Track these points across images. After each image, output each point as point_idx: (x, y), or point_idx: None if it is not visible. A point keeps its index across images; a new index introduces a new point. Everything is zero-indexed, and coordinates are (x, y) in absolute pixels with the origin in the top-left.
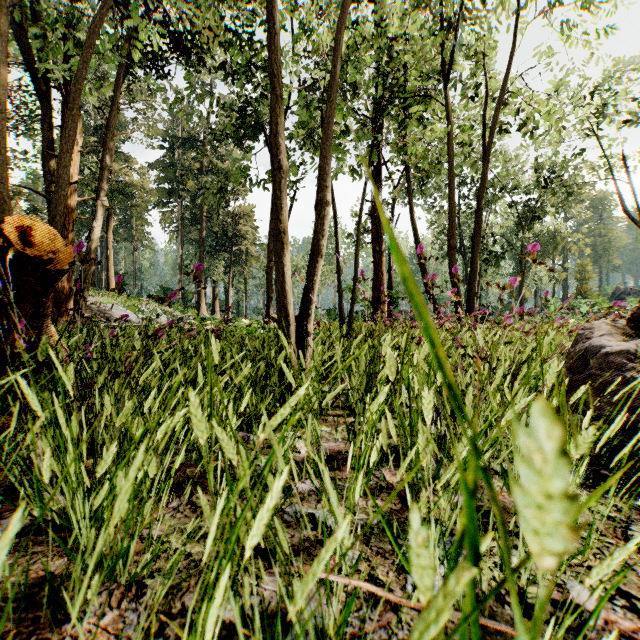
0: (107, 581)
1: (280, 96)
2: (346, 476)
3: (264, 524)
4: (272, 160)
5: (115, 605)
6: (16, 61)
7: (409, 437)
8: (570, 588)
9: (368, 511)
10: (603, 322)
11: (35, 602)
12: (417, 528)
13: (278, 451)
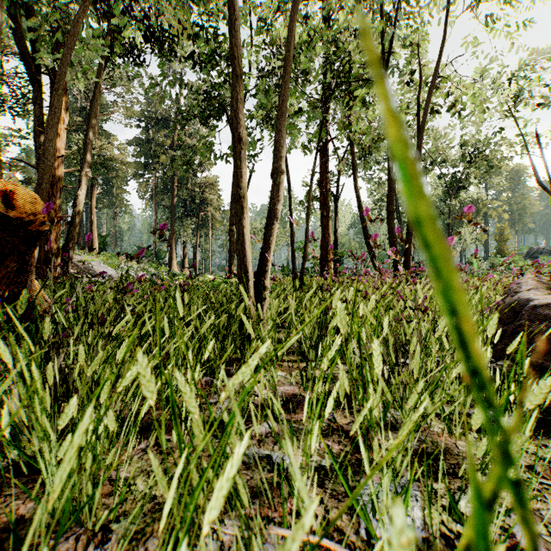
0: (75, 525)
1: (240, 76)
2: (300, 418)
3: (221, 496)
4: (233, 133)
5: (81, 550)
6: (12, 51)
7: (362, 387)
8: (516, 532)
9: (321, 453)
10: (529, 278)
11: (4, 547)
12: (400, 527)
13: (236, 413)
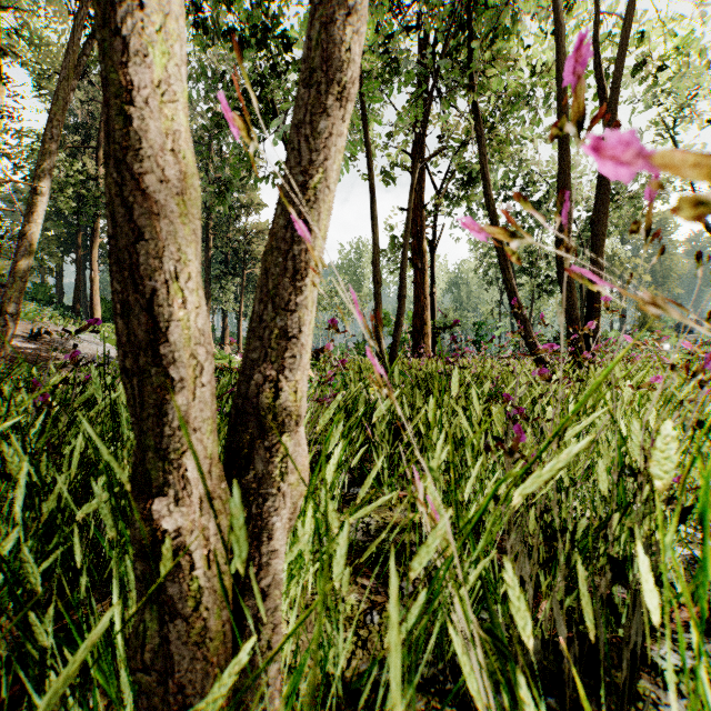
0: None
1: None
2: None
3: None
4: None
5: None
6: None
7: None
8: None
9: None
10: None
11: None
12: None
13: None
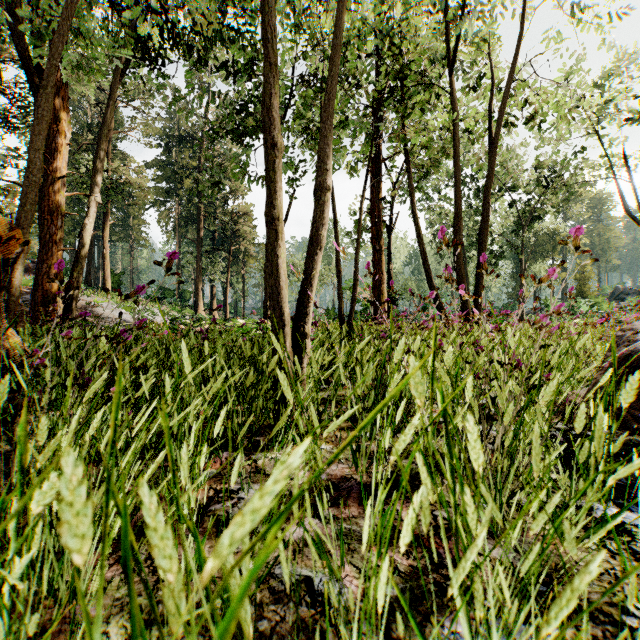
0: None
1: (273, 63)
2: (352, 514)
3: None
4: (264, 137)
5: None
6: (9, 56)
7: (452, 493)
8: None
9: None
10: None
11: None
12: None
13: None
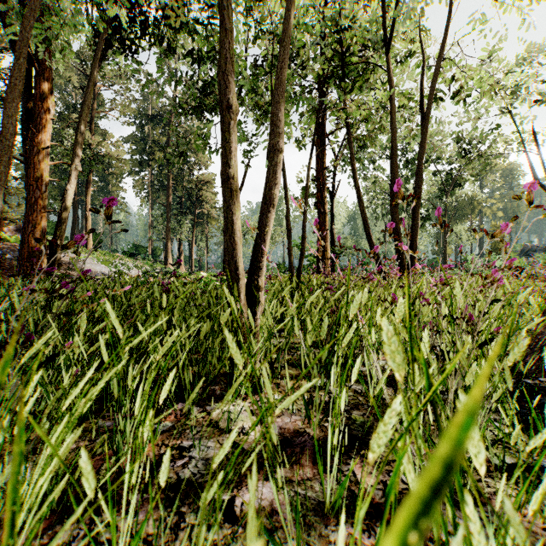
0: None
1: (228, 30)
2: (306, 475)
3: None
4: (220, 99)
5: None
6: (4, 45)
7: (448, 503)
8: None
9: None
10: None
11: None
12: None
13: None
